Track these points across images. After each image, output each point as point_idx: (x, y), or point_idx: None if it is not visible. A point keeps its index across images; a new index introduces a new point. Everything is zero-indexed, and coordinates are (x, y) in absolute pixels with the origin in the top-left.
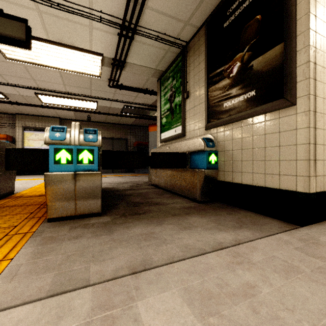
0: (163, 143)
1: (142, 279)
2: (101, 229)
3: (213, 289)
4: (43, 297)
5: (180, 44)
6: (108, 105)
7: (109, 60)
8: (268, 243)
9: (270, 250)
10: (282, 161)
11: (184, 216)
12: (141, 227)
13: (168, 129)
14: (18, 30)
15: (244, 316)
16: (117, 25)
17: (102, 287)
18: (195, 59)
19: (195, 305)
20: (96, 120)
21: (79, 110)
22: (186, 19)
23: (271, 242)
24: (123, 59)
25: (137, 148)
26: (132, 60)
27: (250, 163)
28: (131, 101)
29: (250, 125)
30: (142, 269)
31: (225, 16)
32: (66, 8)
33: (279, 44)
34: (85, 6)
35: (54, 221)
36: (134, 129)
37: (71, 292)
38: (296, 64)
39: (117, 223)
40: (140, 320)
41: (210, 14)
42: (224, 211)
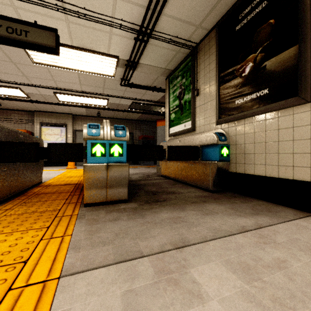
0: (171, 137)
1: (186, 253)
2: (133, 214)
3: (250, 262)
4: (111, 263)
5: (190, 45)
6: (117, 102)
7: (123, 62)
8: (287, 227)
9: (291, 233)
10: (296, 154)
11: (202, 204)
12: (167, 212)
13: (177, 124)
14: (49, 39)
15: (283, 282)
16: (134, 30)
17: (155, 258)
18: (206, 59)
19: (238, 273)
20: (105, 116)
21: (90, 107)
22: (198, 23)
23: (289, 226)
24: (136, 60)
25: (142, 142)
26: (144, 61)
27: (263, 155)
28: (139, 98)
29: (263, 121)
30: (182, 245)
31: (237, 19)
32: (92, 18)
33: (293, 46)
34: (108, 16)
35: (90, 206)
36: (139, 123)
37: (132, 261)
38: (310, 65)
39: (145, 208)
40: (197, 282)
41: (221, 17)
42: (237, 200)
